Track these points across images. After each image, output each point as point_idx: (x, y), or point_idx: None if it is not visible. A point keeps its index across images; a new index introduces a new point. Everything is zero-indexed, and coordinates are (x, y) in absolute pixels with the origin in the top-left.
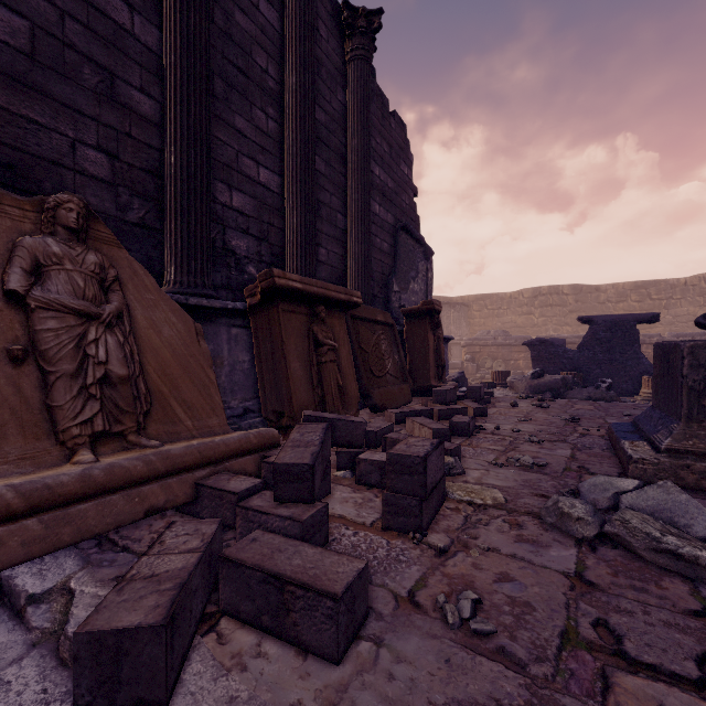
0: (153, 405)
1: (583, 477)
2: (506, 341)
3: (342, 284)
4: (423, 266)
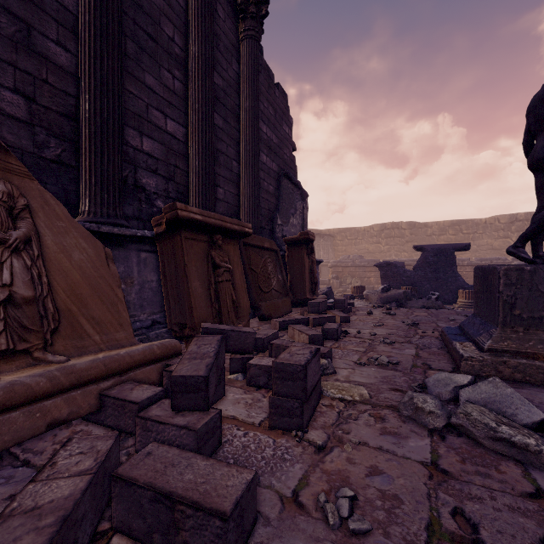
0: (62, 322)
1: (426, 372)
2: (362, 263)
3: (236, 217)
4: (300, 205)
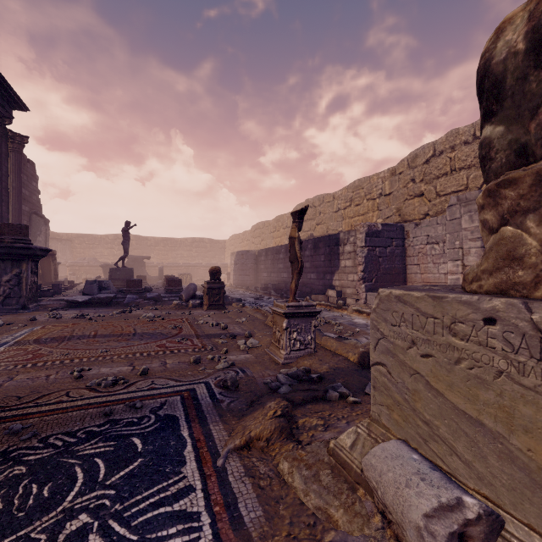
0: None
1: None
2: (95, 264)
3: None
4: (44, 228)
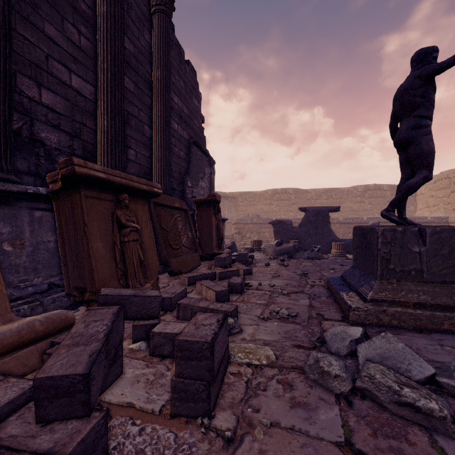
0: None
1: (322, 323)
2: (259, 221)
3: (148, 178)
4: (208, 170)
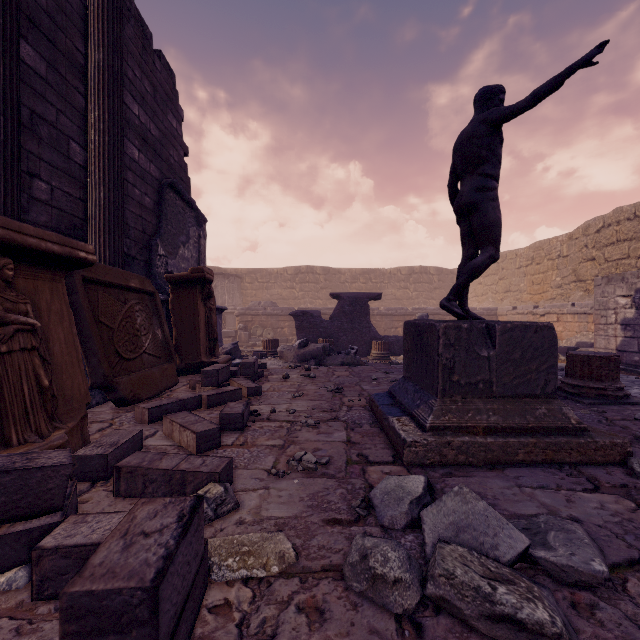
0: None
1: (366, 471)
2: (275, 311)
3: (79, 236)
4: (194, 232)
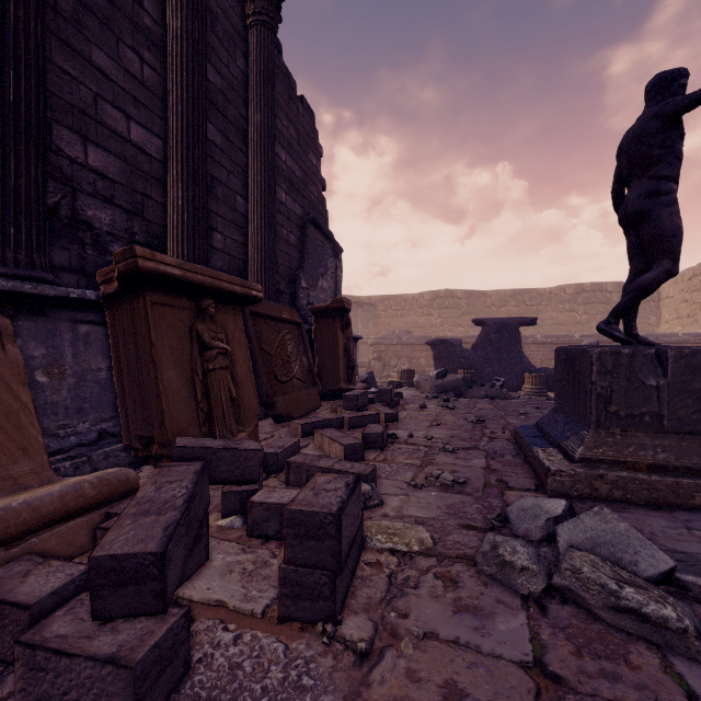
0: None
1: (504, 494)
2: (410, 340)
3: (242, 276)
4: (332, 263)
